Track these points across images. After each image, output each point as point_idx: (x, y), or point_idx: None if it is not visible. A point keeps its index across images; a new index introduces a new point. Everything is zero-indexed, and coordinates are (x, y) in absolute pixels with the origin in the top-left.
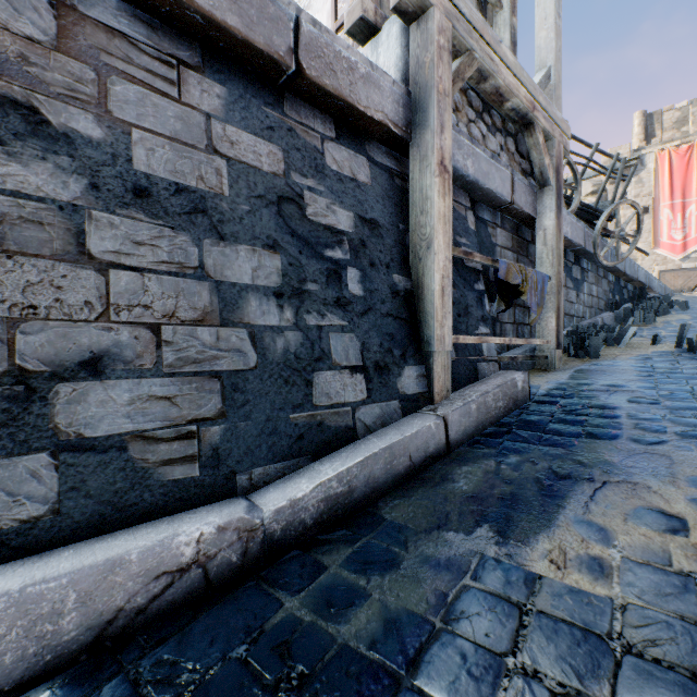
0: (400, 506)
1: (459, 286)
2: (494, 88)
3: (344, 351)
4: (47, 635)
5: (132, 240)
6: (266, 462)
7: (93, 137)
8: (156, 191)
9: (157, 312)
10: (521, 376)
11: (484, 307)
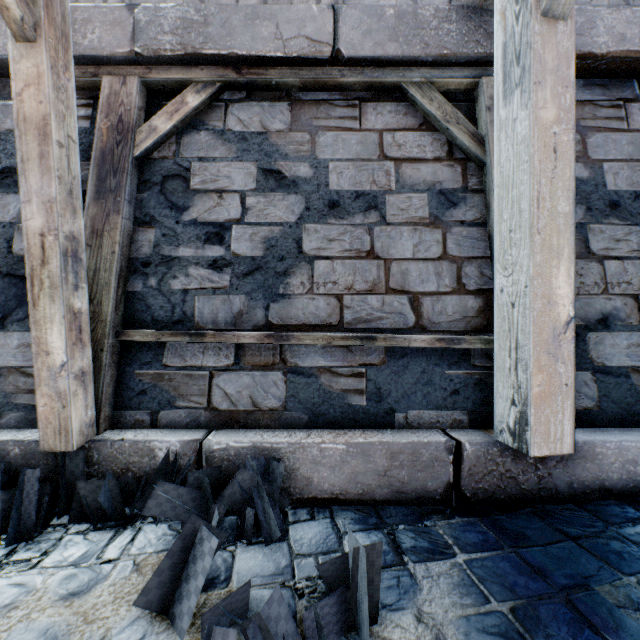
0: None
1: None
2: None
3: None
4: (629, 472)
5: (612, 239)
6: None
7: (582, 178)
8: (621, 201)
9: (634, 286)
10: None
11: None
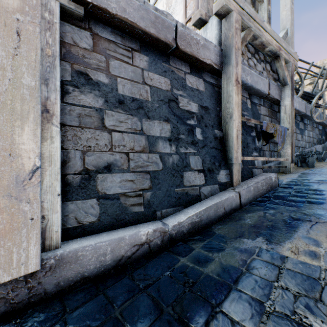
0: (221, 228)
1: (243, 134)
2: (260, 42)
3: (195, 163)
4: (102, 261)
5: (118, 120)
6: (166, 207)
7: (105, 82)
8: (126, 101)
9: (127, 147)
10: (274, 175)
11: (255, 143)
